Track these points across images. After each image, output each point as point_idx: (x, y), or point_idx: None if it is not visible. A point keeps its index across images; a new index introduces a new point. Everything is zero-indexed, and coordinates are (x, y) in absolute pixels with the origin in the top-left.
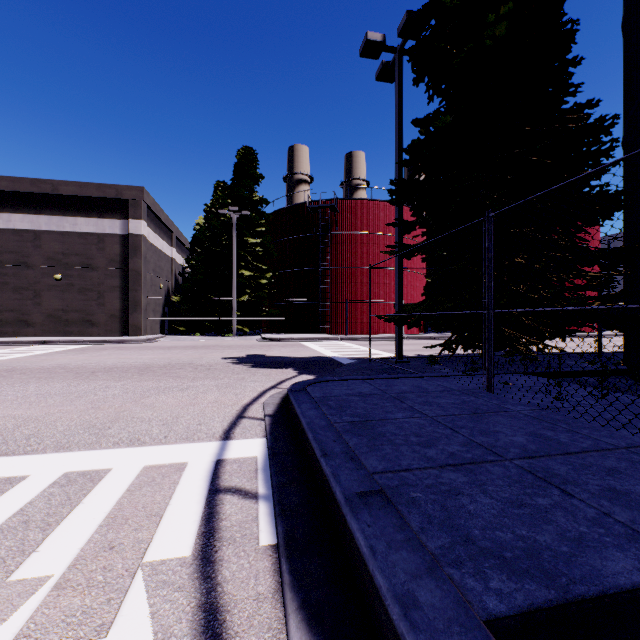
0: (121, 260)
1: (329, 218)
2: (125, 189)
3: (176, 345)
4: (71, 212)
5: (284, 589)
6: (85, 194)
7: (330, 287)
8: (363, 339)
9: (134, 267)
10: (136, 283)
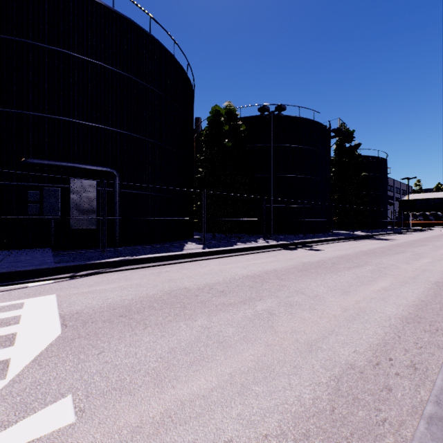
0: None
1: None
2: None
3: None
4: None
5: (27, 281)
6: None
7: None
8: None
9: None
10: None
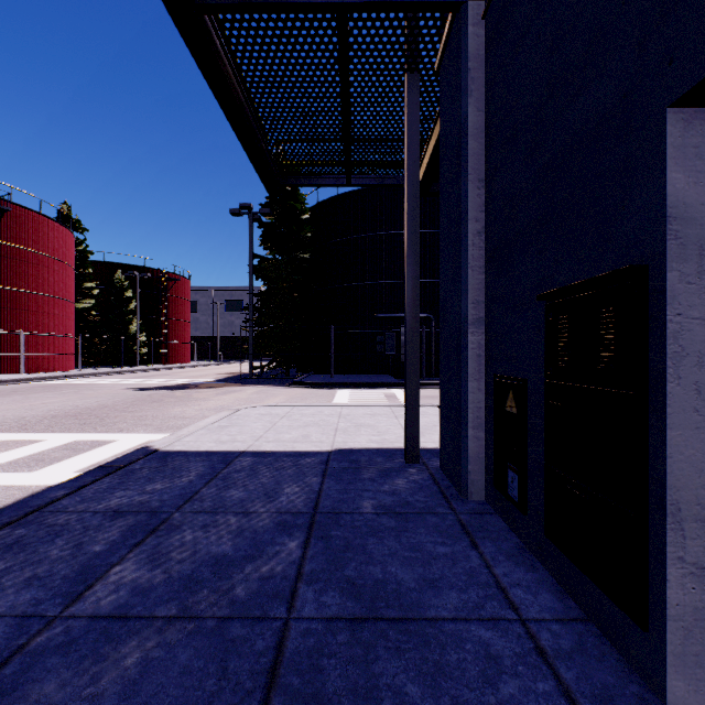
0: None
1: None
2: None
3: None
4: None
5: (389, 387)
6: None
7: None
8: (87, 376)
9: None
10: None
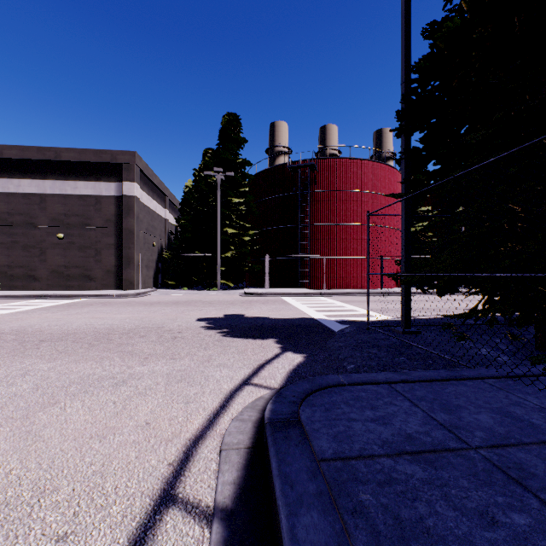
0: (116, 220)
1: (308, 177)
2: (119, 154)
3: (160, 300)
4: (72, 176)
5: None
6: (84, 159)
7: (309, 243)
8: (344, 294)
9: (127, 226)
10: (129, 241)
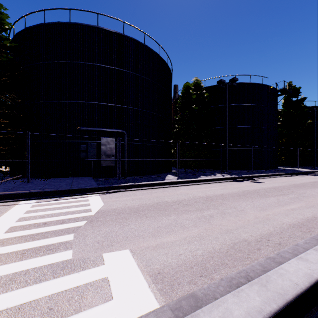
0: None
1: None
2: None
3: None
4: None
5: (87, 194)
6: None
7: None
8: None
9: None
10: None
